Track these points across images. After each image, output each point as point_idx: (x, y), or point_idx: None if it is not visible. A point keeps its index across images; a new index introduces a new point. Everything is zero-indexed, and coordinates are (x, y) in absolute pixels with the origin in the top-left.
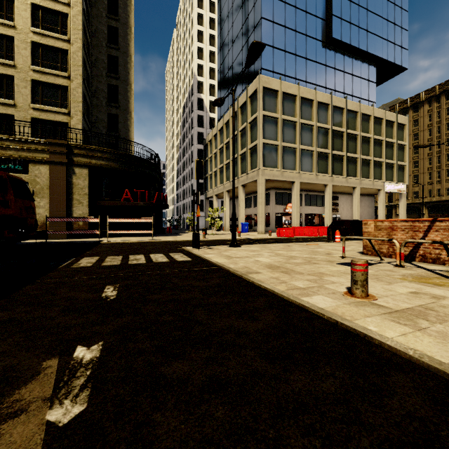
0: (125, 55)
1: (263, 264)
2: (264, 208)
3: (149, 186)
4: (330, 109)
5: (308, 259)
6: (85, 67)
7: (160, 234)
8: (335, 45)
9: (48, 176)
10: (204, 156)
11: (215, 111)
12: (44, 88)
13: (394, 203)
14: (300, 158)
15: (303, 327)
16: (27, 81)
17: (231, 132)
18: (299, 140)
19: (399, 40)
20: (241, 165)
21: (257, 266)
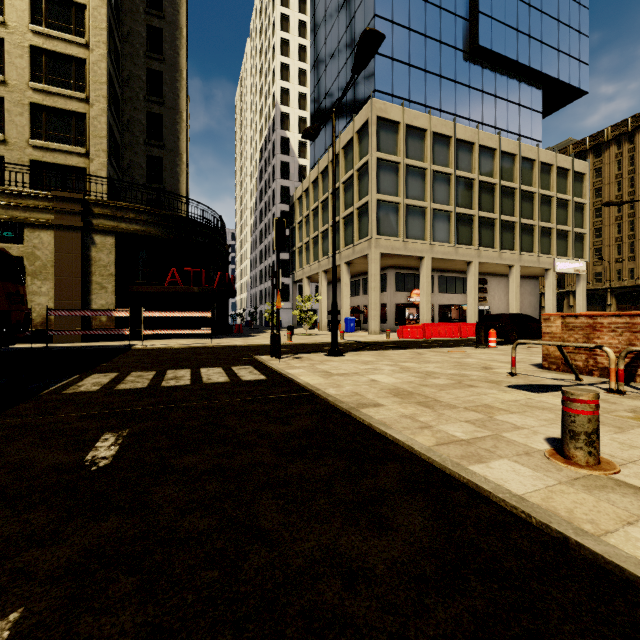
0: (172, 70)
1: (384, 387)
2: (378, 295)
3: (208, 263)
4: (476, 151)
5: (456, 377)
6: (112, 86)
7: (224, 335)
8: (483, 57)
9: (54, 247)
10: (290, 221)
11: (306, 156)
12: (50, 115)
13: (566, 289)
14: (432, 223)
15: (494, 553)
16: (24, 104)
17: (330, 184)
18: (430, 196)
19: (576, 50)
20: (345, 233)
21: (374, 392)
